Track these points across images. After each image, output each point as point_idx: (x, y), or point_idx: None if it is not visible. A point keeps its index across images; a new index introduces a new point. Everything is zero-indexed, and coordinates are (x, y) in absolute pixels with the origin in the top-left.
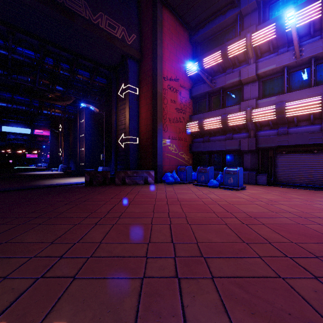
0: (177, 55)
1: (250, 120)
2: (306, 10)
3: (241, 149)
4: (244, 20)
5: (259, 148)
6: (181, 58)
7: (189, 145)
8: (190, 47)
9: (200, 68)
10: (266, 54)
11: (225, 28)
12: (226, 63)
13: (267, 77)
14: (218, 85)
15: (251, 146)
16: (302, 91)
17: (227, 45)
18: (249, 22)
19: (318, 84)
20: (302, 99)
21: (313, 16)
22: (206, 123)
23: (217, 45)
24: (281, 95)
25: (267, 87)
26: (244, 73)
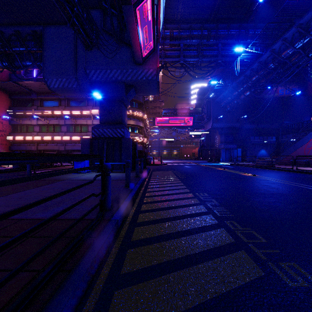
0: (0, 105)
1: (34, 140)
2: (48, 111)
3: (32, 150)
4: (34, 101)
5: (39, 150)
6: (3, 106)
7: (9, 147)
8: (10, 100)
9: (14, 114)
10: (42, 117)
11: (28, 100)
12: (27, 115)
13: (42, 125)
14: (23, 123)
15: (35, 149)
16: (49, 133)
17: (26, 109)
18: (36, 103)
19: (55, 132)
20: (49, 136)
21: (50, 113)
22: (17, 138)
23: (25, 105)
24: (44, 133)
25: (43, 128)
26: (33, 122)
